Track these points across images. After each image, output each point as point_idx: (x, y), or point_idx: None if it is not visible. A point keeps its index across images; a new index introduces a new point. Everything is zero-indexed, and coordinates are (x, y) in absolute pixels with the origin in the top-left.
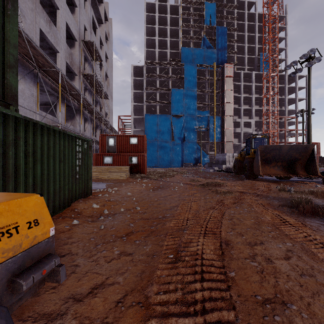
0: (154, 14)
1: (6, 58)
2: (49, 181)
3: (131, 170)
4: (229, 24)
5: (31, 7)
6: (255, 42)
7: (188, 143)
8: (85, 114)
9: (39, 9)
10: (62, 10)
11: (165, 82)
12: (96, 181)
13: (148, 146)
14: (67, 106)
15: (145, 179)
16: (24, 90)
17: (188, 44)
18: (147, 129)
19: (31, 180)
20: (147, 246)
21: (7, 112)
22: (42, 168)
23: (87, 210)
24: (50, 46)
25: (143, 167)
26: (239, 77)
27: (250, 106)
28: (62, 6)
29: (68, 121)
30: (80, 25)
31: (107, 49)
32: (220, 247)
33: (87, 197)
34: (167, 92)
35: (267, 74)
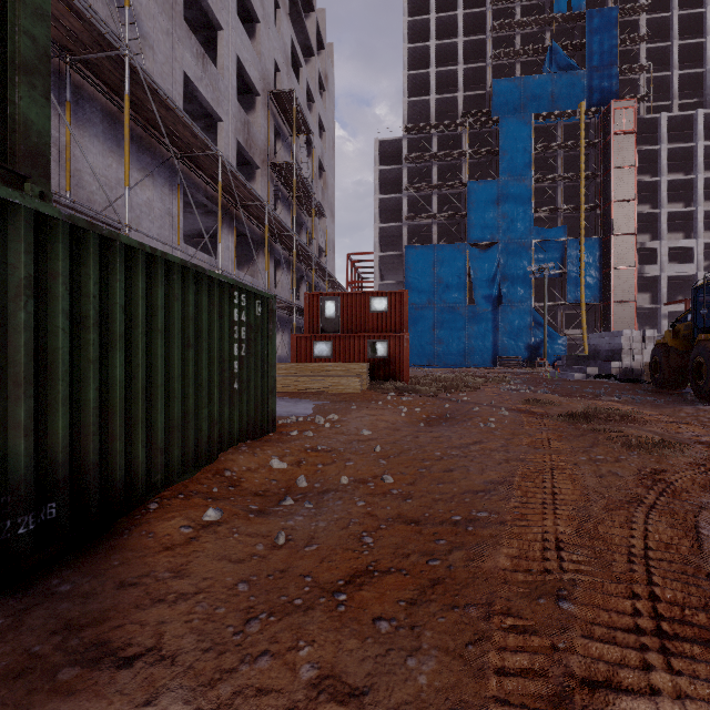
0: (425, 17)
1: (12, 44)
2: (154, 397)
3: (373, 372)
4: None
5: (165, 27)
6: (704, 29)
7: (509, 308)
8: (277, 251)
9: (181, 32)
10: (229, 30)
11: (452, 168)
12: (295, 396)
13: (412, 318)
14: (240, 236)
15: (405, 394)
16: (152, 203)
17: (510, 70)
18: (410, 281)
19: (93, 394)
20: (418, 659)
21: (10, 196)
22: (131, 362)
23: (256, 474)
24: (206, 110)
25: (400, 366)
26: (654, 132)
27: (689, 205)
28: (228, 23)
29: (243, 267)
30: (265, 60)
31: (323, 111)
32: None
33: (262, 438)
34: (457, 192)
35: None
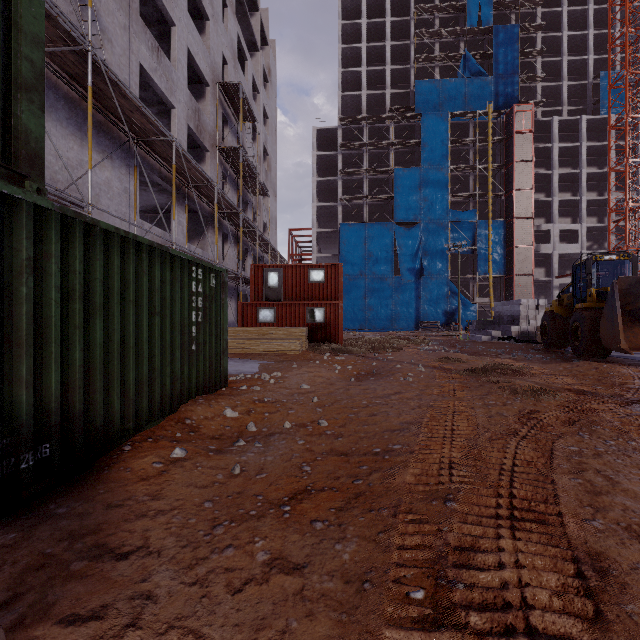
0: (357, 22)
1: (15, 67)
2: (127, 357)
3: (311, 335)
4: (524, 17)
5: (123, 23)
6: (587, 49)
7: (429, 279)
8: (225, 227)
9: (138, 27)
10: (181, 26)
11: (380, 156)
12: (242, 357)
13: (346, 287)
14: (191, 212)
15: (339, 354)
16: (111, 182)
17: (430, 73)
18: (344, 254)
19: (78, 354)
20: (344, 544)
21: (15, 192)
22: (108, 327)
23: (212, 422)
24: (160, 97)
25: (335, 330)
26: (548, 132)
27: (576, 195)
28: (180, 20)
29: (193, 240)
30: (214, 54)
31: (266, 100)
32: (584, 585)
33: (216, 392)
34: (385, 177)
35: (619, 118)
